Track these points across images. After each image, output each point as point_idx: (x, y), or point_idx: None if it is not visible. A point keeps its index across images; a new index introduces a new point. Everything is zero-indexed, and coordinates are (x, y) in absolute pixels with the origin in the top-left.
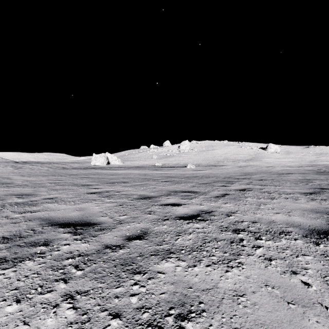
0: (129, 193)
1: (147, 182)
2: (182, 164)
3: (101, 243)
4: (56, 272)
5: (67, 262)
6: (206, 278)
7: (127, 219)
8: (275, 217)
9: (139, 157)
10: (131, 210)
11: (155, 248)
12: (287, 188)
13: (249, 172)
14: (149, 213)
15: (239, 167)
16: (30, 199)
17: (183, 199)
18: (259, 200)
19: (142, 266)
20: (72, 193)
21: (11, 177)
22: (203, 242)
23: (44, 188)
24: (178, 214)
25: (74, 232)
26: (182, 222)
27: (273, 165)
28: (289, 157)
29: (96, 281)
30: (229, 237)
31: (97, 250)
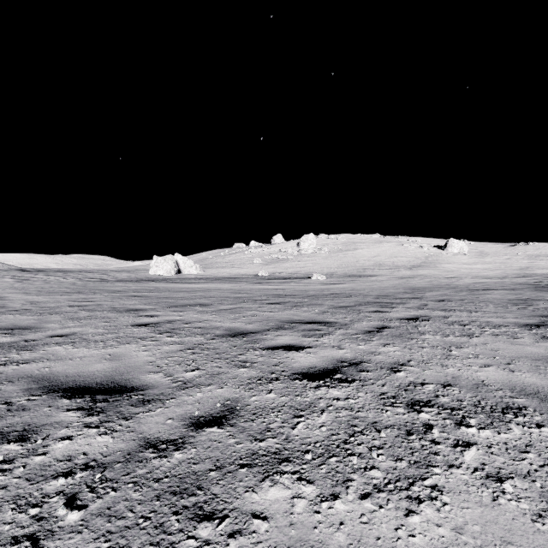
0: (209, 325)
1: (243, 304)
2: (303, 273)
3: (138, 436)
4: (21, 516)
5: (53, 485)
6: (363, 533)
7: (198, 379)
8: (485, 373)
9: (231, 261)
10: (209, 359)
11: (250, 448)
12: (492, 315)
13: (419, 288)
14: (243, 365)
15: (401, 279)
16: (25, 337)
17: (306, 336)
18: (446, 338)
19: (219, 497)
20: (106, 325)
21: (5, 296)
22: (349, 433)
23: (58, 315)
24: (297, 367)
25: (88, 408)
26: (305, 385)
27: (457, 275)
28: (483, 261)
29: (106, 544)
30: (402, 421)
31: (127, 452)
